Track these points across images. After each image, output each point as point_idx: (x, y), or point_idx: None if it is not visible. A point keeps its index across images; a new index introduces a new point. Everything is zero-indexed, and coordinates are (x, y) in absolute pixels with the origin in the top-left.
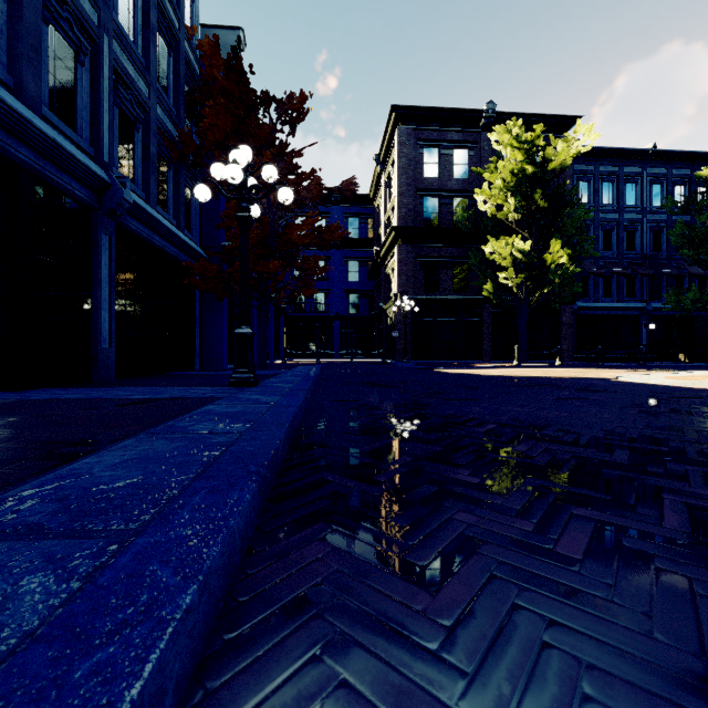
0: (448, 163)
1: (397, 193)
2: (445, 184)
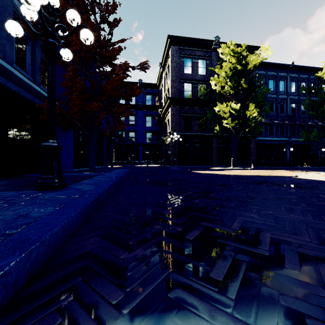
0: (196, 66)
1: (171, 80)
2: (194, 77)
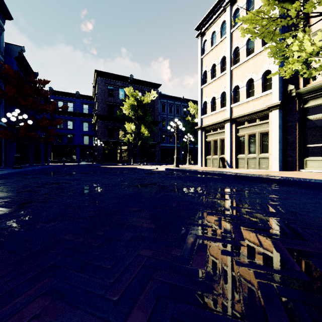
0: (117, 93)
1: (97, 101)
2: (116, 100)
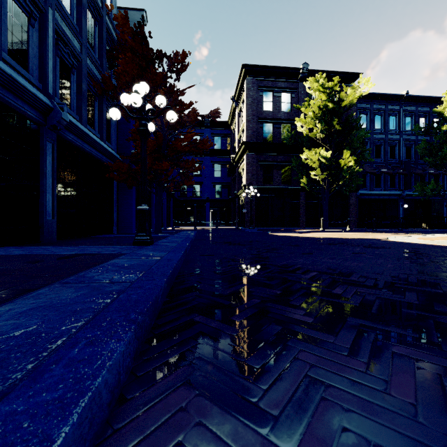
0: (278, 101)
1: (246, 120)
2: (276, 115)
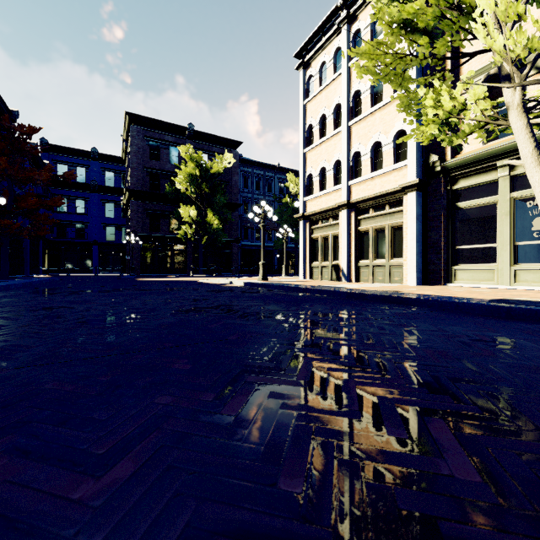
0: (166, 154)
1: (130, 167)
2: (164, 166)
